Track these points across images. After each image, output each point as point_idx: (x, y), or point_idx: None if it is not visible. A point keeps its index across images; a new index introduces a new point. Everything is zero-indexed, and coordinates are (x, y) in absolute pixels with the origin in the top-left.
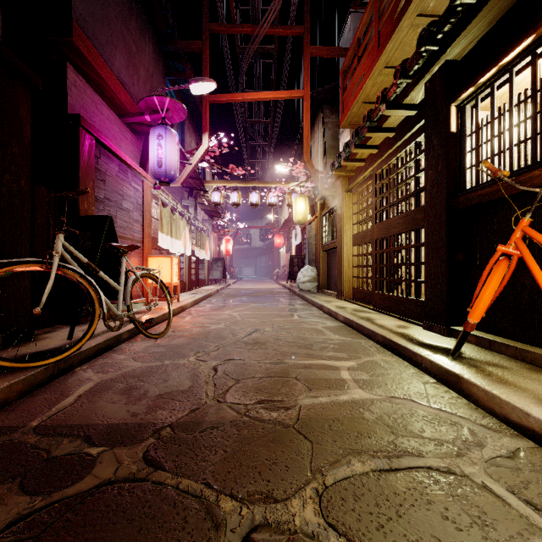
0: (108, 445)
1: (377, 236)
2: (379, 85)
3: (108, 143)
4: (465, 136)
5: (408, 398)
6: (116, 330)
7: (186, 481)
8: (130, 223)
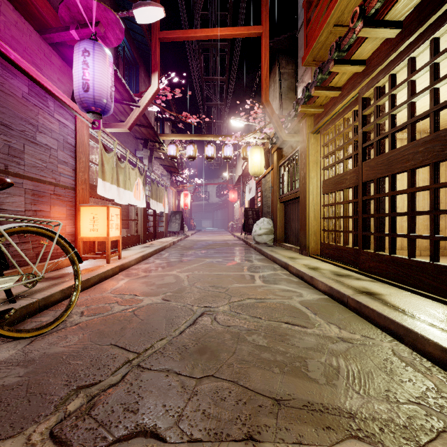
0: None
1: (366, 177)
2: None
3: (0, 44)
4: None
5: None
6: None
7: None
8: (52, 163)
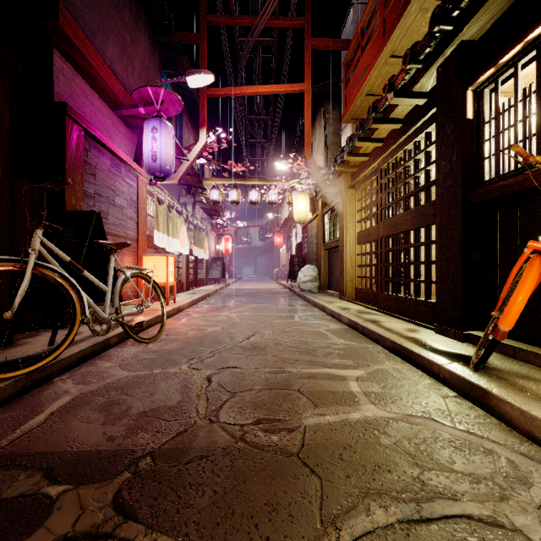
0: (73, 483)
1: (382, 234)
2: (384, 76)
3: (99, 135)
4: (483, 123)
5: (429, 416)
6: (102, 335)
7: (163, 538)
8: (124, 220)
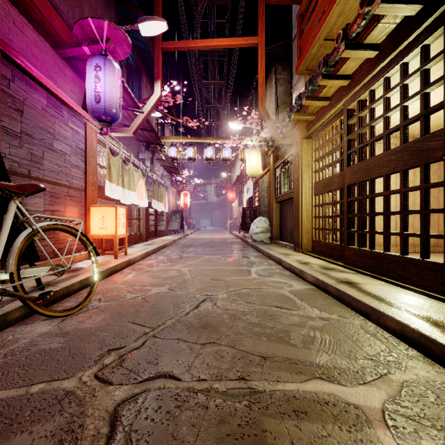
0: None
1: (350, 181)
2: (346, 14)
3: (25, 64)
4: None
5: None
6: None
7: None
8: (66, 167)
